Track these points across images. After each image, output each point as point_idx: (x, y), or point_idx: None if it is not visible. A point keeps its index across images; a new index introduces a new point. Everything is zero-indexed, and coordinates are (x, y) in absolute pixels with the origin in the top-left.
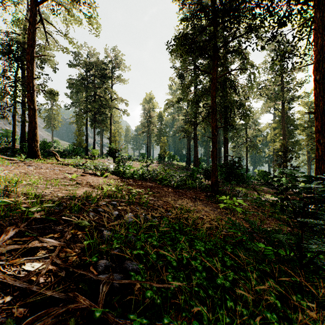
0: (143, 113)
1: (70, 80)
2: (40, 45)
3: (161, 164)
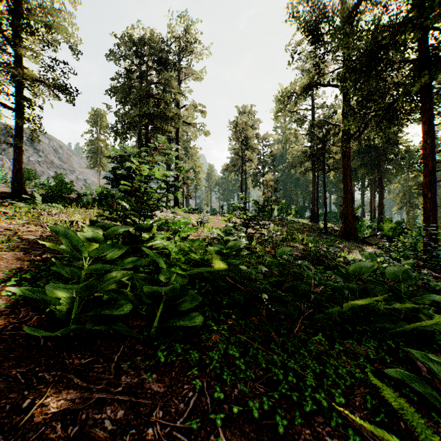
0: (233, 132)
1: (112, 80)
2: (49, 5)
3: (268, 221)
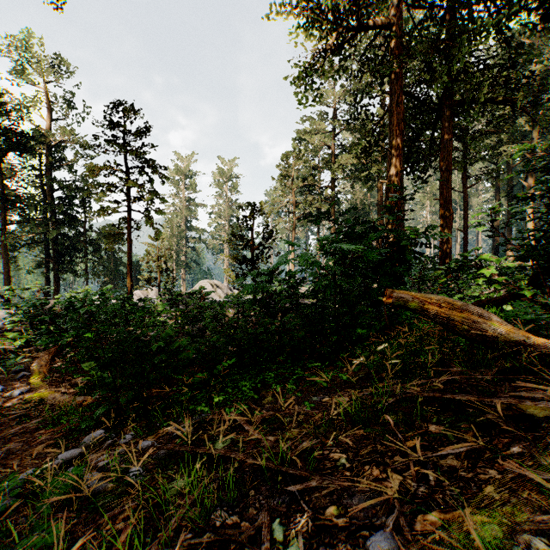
0: None
1: None
2: None
3: None
